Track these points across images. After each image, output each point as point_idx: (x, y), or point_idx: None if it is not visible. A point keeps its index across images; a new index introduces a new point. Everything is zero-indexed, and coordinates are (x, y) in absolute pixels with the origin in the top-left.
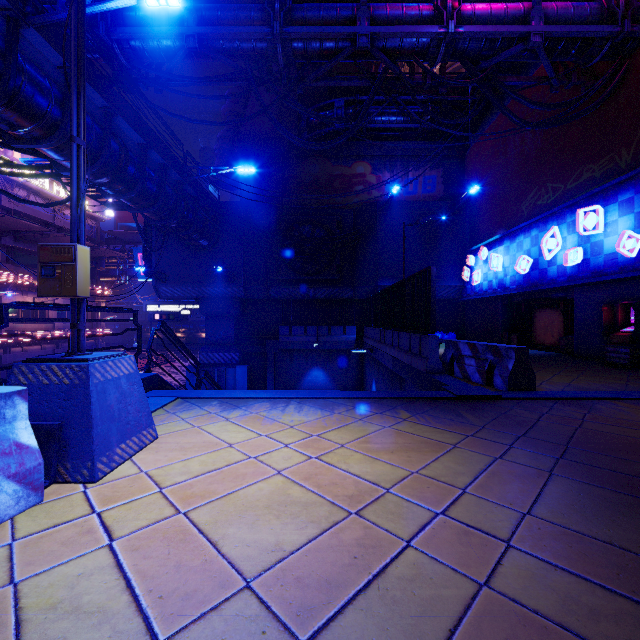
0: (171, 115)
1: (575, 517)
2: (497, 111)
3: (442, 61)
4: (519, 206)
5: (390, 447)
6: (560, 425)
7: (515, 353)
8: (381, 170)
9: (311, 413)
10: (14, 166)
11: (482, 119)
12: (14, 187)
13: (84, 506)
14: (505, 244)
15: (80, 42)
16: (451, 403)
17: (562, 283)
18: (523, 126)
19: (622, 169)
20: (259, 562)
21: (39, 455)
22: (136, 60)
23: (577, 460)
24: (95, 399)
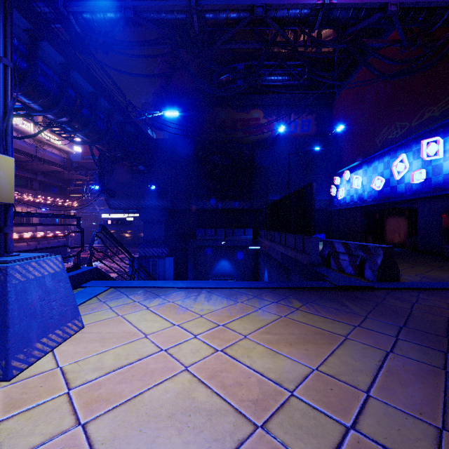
0: (114, 70)
1: None
2: (357, 71)
3: (319, 28)
4: (374, 140)
5: (288, 338)
6: (432, 315)
7: (383, 251)
8: (271, 115)
9: (218, 302)
10: None
11: (345, 77)
12: None
13: None
14: (363, 168)
15: None
16: (333, 293)
17: (409, 196)
18: (381, 76)
19: None
20: None
21: None
22: (88, 29)
23: None
24: (13, 299)
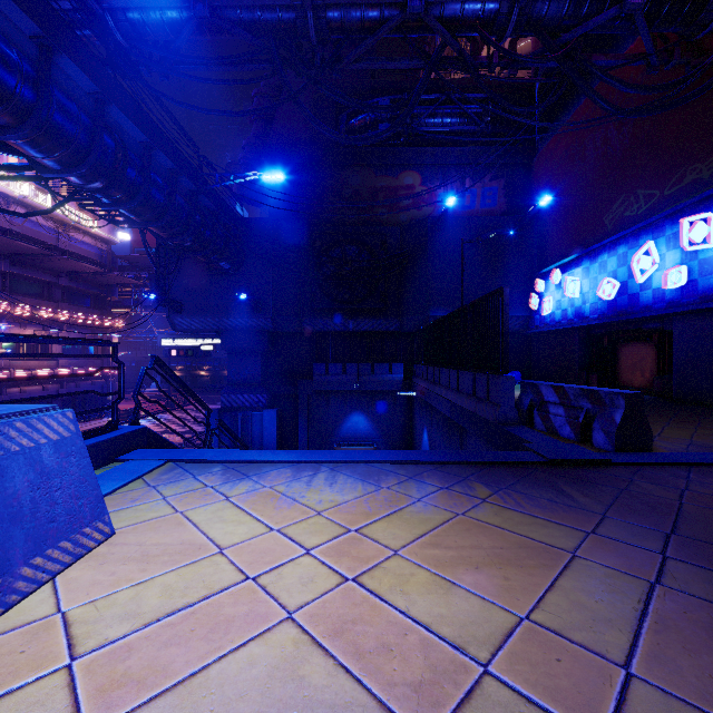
0: (178, 104)
1: None
2: (572, 108)
3: (513, 34)
4: (601, 219)
5: (472, 556)
6: None
7: (625, 400)
8: (433, 181)
9: (348, 488)
10: None
11: (553, 118)
12: (11, 204)
13: None
14: (584, 265)
15: None
16: (543, 471)
17: (660, 311)
18: (615, 113)
19: None
20: None
21: None
22: (135, 37)
23: None
24: None
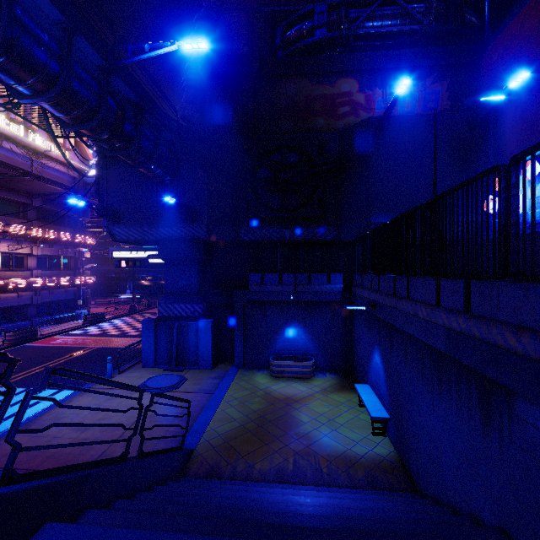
0: None
1: None
2: None
3: None
4: None
5: None
6: None
7: None
8: (371, 87)
9: None
10: None
11: None
12: None
13: None
14: None
15: None
16: None
17: None
18: None
19: None
20: None
21: None
22: None
23: None
24: None
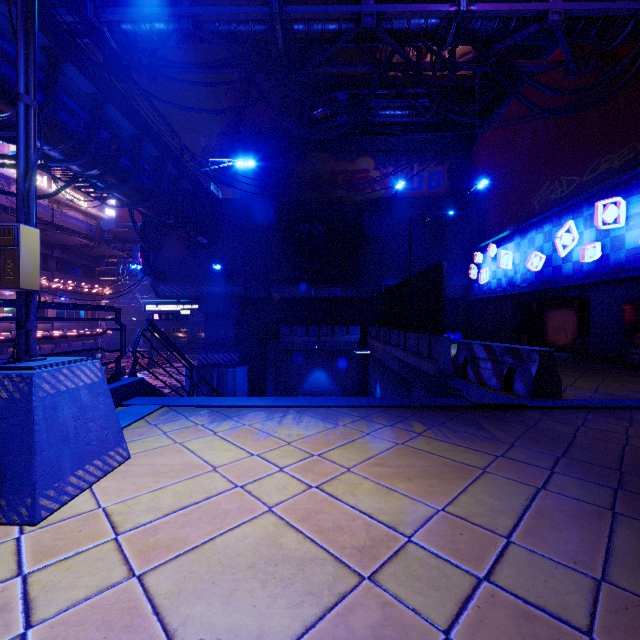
0: (164, 103)
1: None
2: (506, 103)
3: (452, 44)
4: (530, 201)
5: (406, 472)
6: (603, 442)
7: (539, 356)
8: (385, 166)
9: (312, 425)
10: None
11: (490, 112)
12: (11, 185)
13: (10, 563)
14: (515, 240)
15: None
16: (470, 413)
17: (578, 280)
18: (539, 112)
19: None
20: None
21: None
22: (128, 45)
23: None
24: (40, 417)
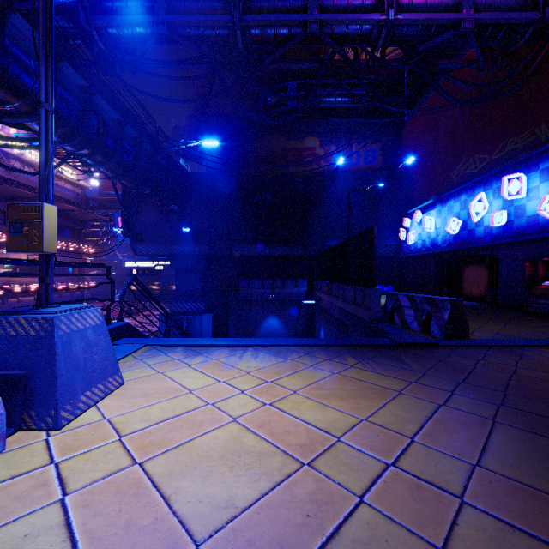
0: (144, 94)
1: (524, 469)
2: (430, 92)
3: (383, 46)
4: (449, 175)
5: (339, 393)
6: (496, 372)
7: (450, 304)
8: (328, 144)
9: (266, 359)
10: (4, 138)
11: (416, 99)
12: (11, 159)
13: (44, 456)
14: (437, 208)
15: (48, 13)
16: (393, 350)
17: (488, 242)
18: (455, 103)
19: (542, 141)
20: (210, 521)
21: (1, 406)
22: (113, 45)
23: (517, 407)
24: (60, 350)
